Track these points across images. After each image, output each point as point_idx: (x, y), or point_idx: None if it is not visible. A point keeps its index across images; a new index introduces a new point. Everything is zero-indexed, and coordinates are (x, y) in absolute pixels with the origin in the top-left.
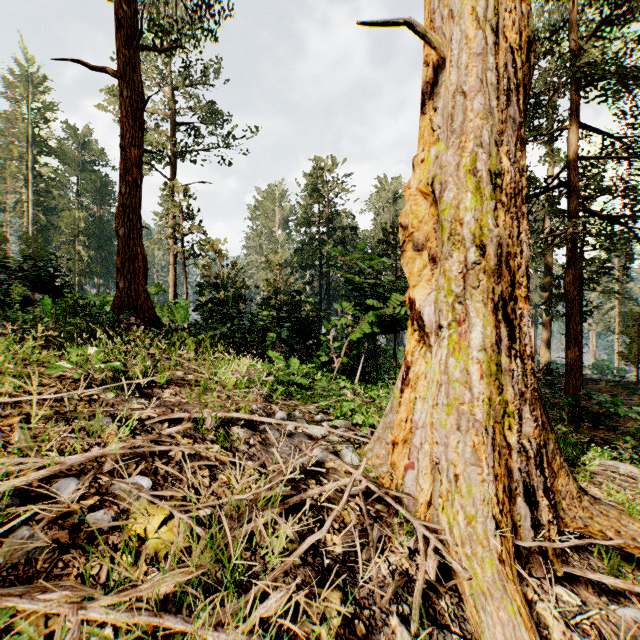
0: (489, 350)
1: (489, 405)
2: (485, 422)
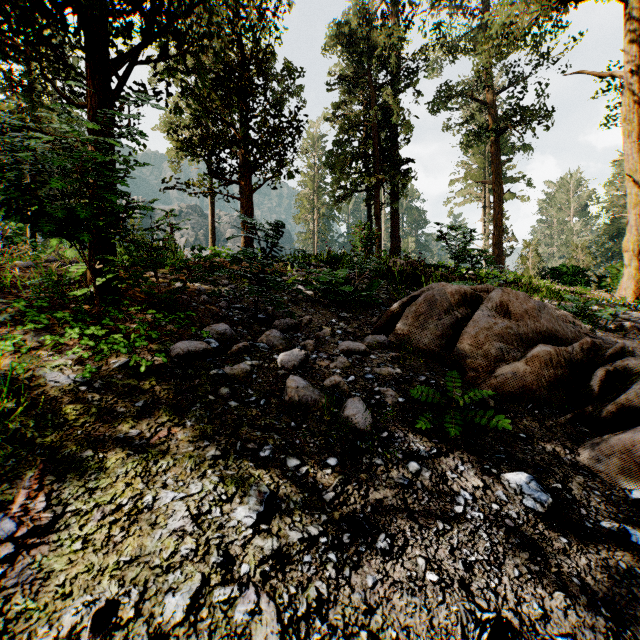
0: (634, 267)
1: (634, 276)
2: (632, 278)
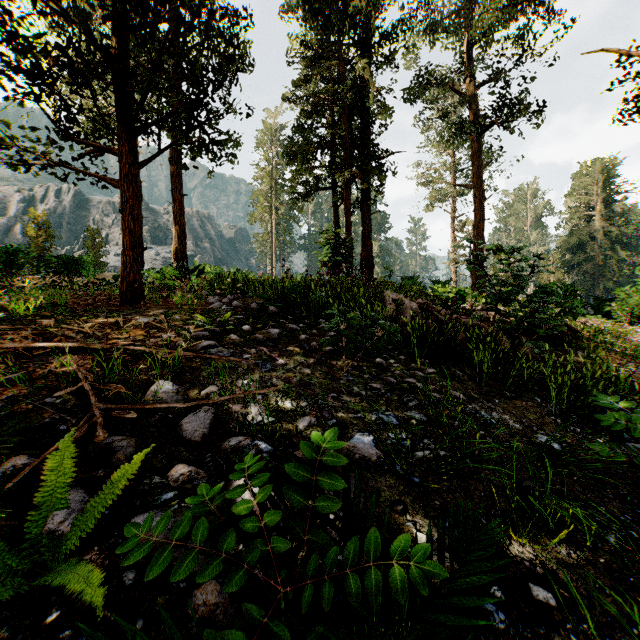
0: None
1: None
2: None
